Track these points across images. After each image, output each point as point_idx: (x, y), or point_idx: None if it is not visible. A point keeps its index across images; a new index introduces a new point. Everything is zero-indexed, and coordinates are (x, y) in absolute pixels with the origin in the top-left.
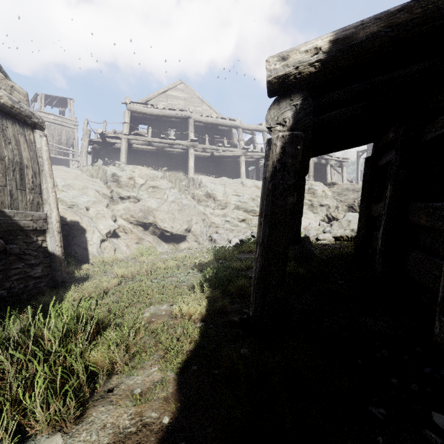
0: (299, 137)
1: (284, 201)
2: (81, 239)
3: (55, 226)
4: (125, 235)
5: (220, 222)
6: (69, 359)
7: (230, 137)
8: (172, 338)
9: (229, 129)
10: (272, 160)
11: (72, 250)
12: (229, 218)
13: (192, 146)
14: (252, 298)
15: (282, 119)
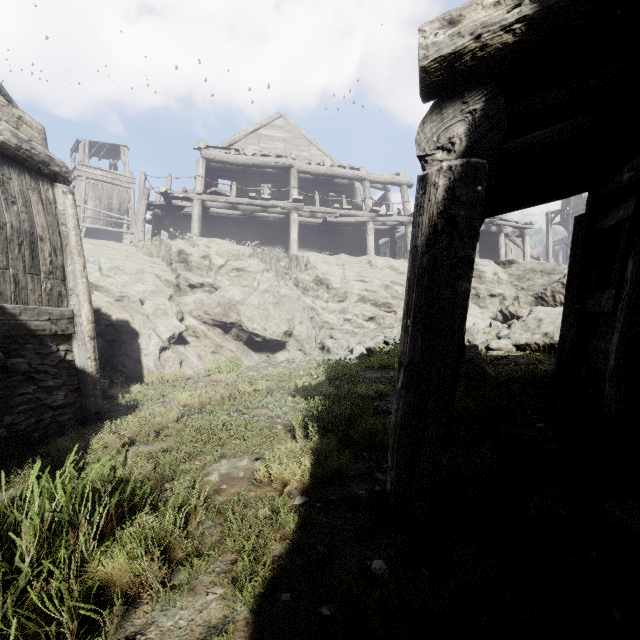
0: (480, 169)
1: (452, 288)
2: (132, 347)
3: (87, 329)
4: (196, 341)
5: (336, 321)
6: (57, 578)
7: (352, 194)
8: (251, 526)
9: (351, 183)
10: (430, 213)
11: (119, 363)
12: (351, 316)
13: (295, 209)
14: (391, 460)
15: (447, 139)
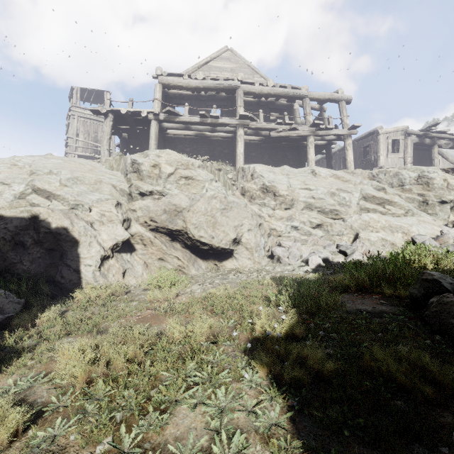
0: None
1: None
2: (71, 256)
3: None
4: (143, 248)
5: (283, 228)
6: None
7: (291, 115)
8: None
9: (290, 104)
10: None
11: (57, 273)
12: (297, 223)
13: (241, 126)
14: None
15: None
